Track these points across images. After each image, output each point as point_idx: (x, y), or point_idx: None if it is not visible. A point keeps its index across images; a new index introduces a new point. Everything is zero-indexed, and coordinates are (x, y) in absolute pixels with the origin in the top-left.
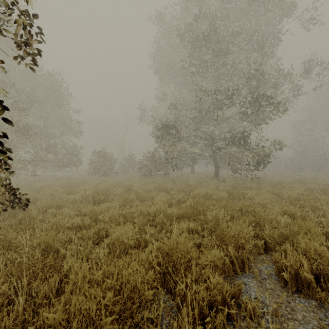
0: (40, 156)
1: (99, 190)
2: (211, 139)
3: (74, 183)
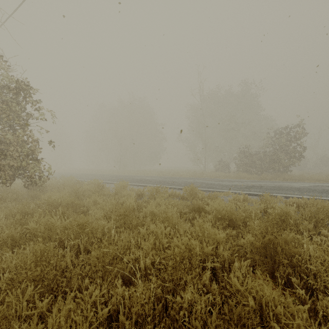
0: None
1: None
2: None
3: None
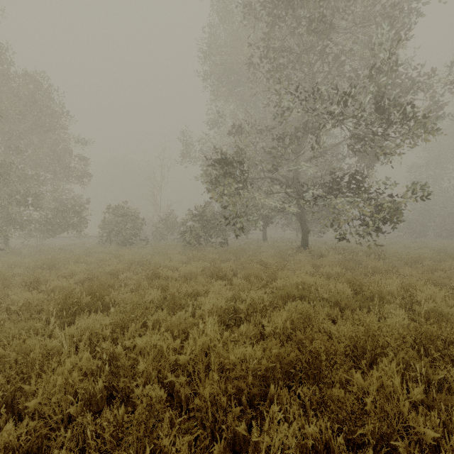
0: (9, 213)
1: (99, 277)
2: (296, 186)
3: (60, 261)
